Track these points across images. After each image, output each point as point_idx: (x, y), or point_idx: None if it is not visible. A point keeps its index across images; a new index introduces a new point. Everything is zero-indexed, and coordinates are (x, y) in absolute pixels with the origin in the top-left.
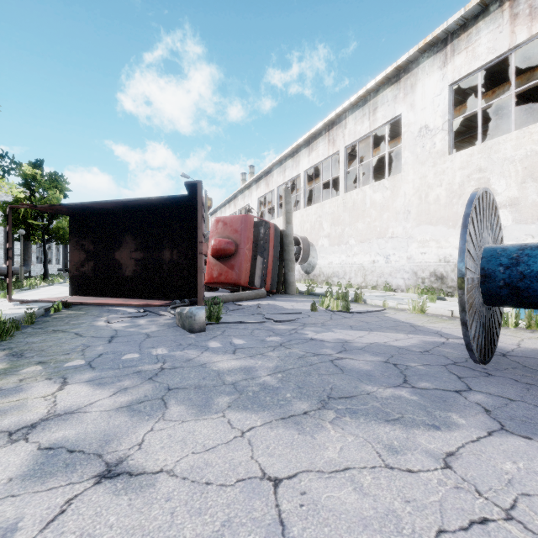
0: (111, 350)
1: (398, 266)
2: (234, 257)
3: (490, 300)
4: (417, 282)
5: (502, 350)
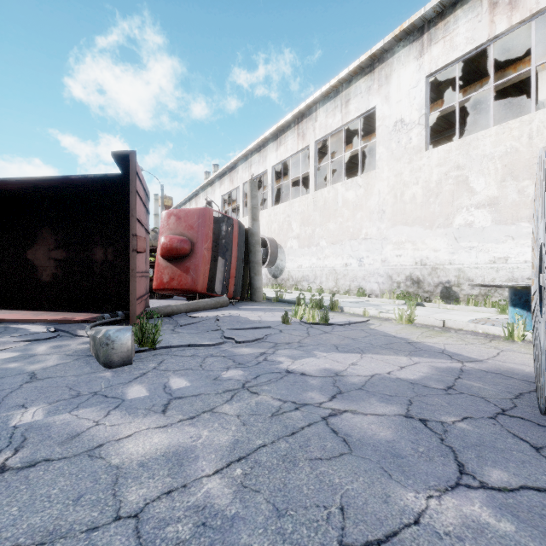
0: None
1: (372, 269)
2: (190, 258)
3: None
4: (392, 286)
5: None
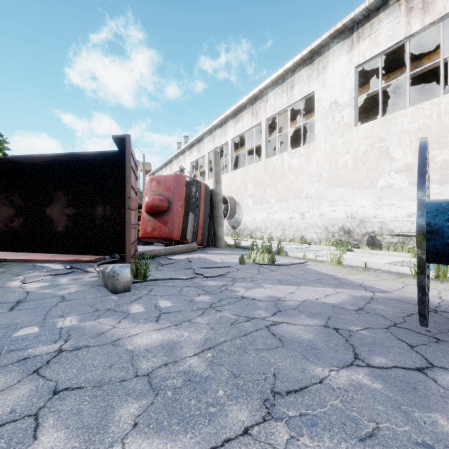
0: (6, 322)
1: (312, 221)
2: (167, 213)
3: (434, 258)
4: (328, 235)
5: (430, 304)
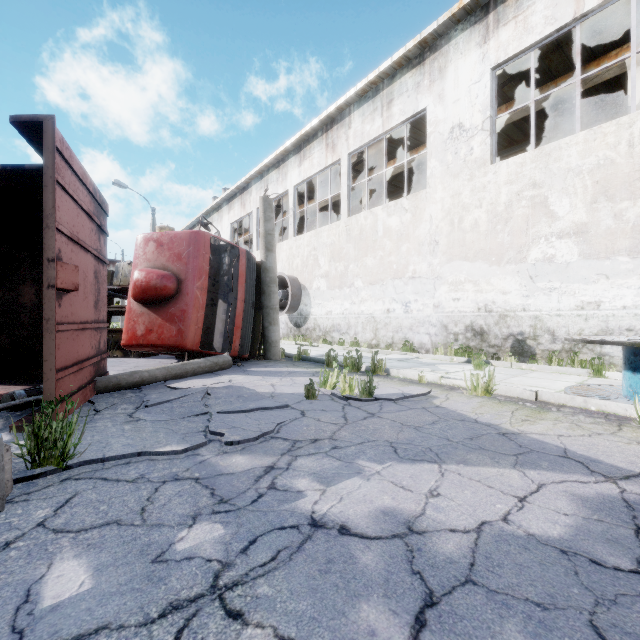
0: None
1: (422, 316)
2: (175, 301)
3: None
4: (448, 338)
5: None
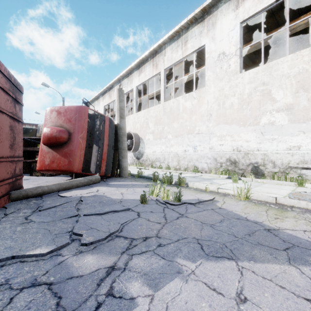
0: None
1: (203, 154)
2: (67, 145)
3: None
4: (217, 165)
5: None
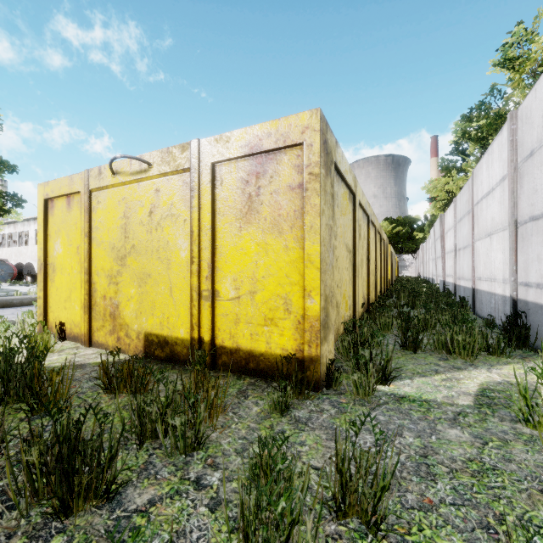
0: None
1: None
2: None
3: None
4: None
5: None
